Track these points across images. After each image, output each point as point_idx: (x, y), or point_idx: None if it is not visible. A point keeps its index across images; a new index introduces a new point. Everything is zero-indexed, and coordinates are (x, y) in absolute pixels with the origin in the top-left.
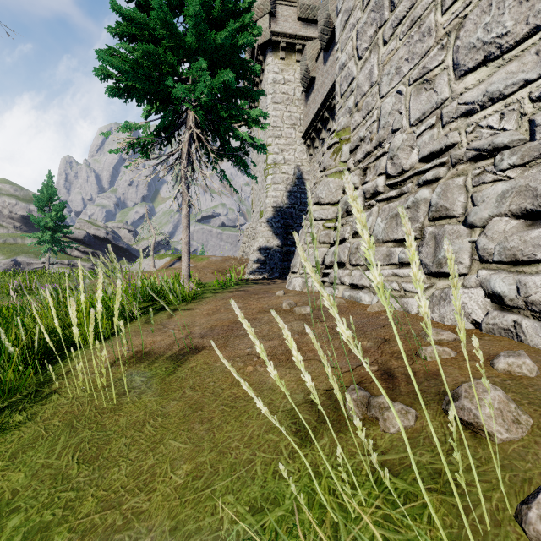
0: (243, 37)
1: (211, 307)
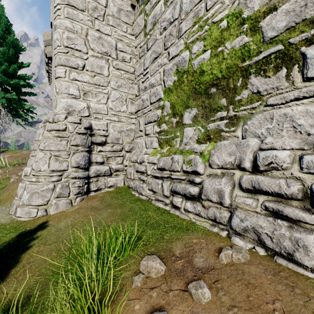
0: (22, 82)
1: (3, 170)
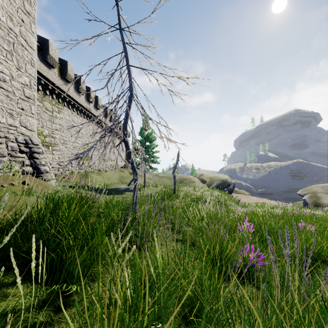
0: None
1: None
